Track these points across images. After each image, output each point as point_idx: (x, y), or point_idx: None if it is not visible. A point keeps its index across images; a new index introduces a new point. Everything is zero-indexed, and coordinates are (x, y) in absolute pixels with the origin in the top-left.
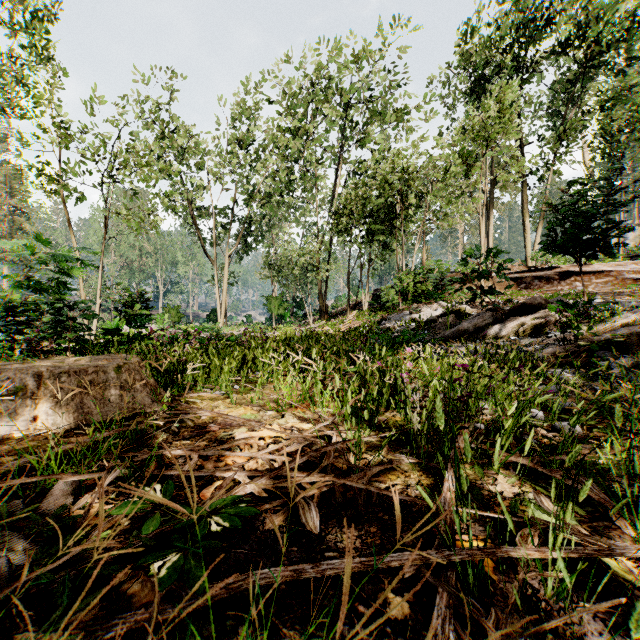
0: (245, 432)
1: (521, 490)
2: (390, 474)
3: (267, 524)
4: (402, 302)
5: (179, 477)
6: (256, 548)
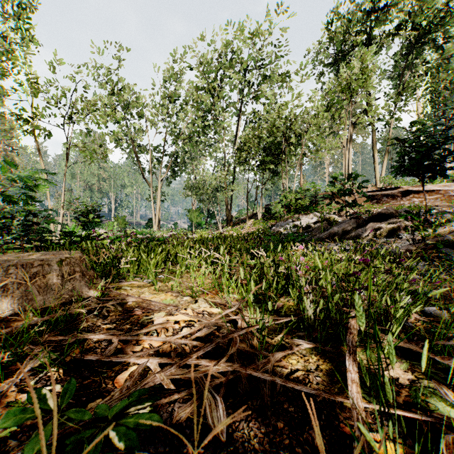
0: (163, 316)
1: (415, 376)
2: (290, 358)
3: (174, 417)
4: (286, 213)
5: (99, 361)
6: (161, 449)
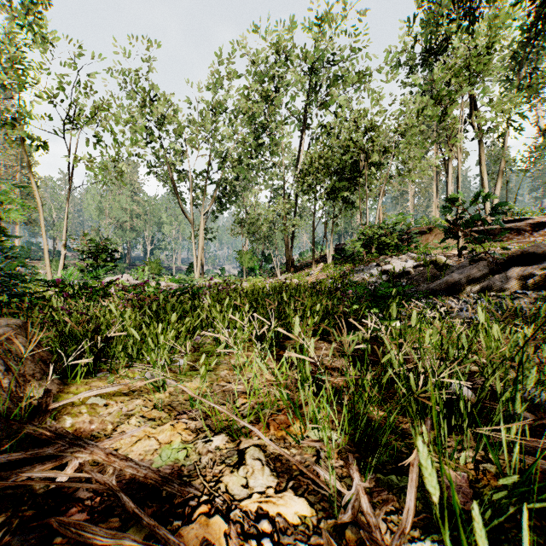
0: None
1: None
2: None
3: None
4: (366, 255)
5: None
6: None
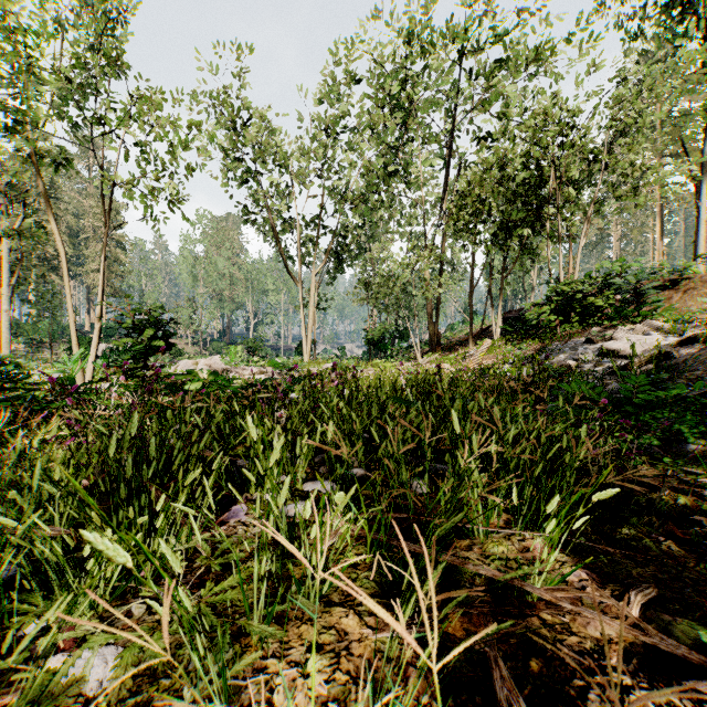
0: None
1: None
2: None
3: None
4: (560, 326)
5: None
6: None
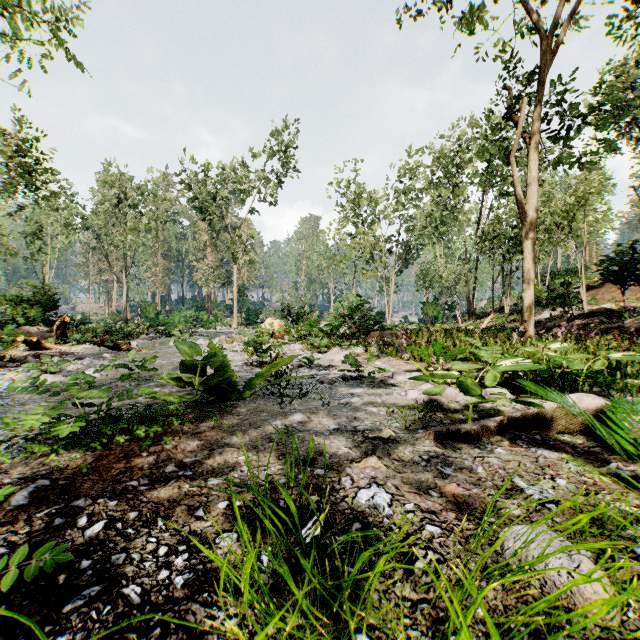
0: None
1: None
2: None
3: None
4: (536, 307)
5: None
6: None
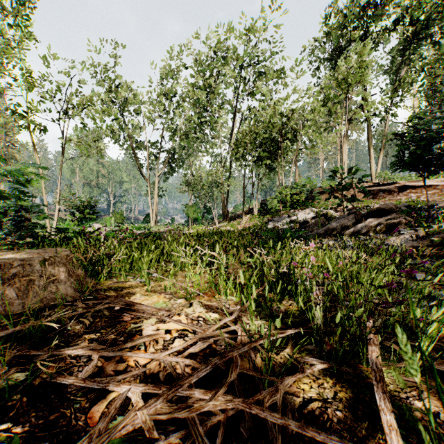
0: (153, 324)
1: None
2: (301, 382)
3: None
4: (282, 208)
5: (73, 385)
6: None
